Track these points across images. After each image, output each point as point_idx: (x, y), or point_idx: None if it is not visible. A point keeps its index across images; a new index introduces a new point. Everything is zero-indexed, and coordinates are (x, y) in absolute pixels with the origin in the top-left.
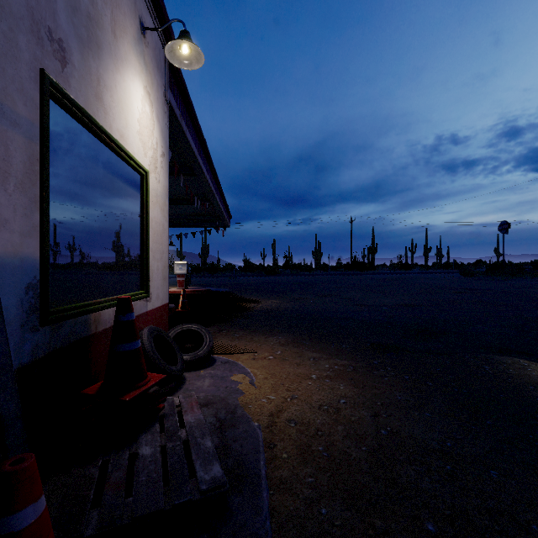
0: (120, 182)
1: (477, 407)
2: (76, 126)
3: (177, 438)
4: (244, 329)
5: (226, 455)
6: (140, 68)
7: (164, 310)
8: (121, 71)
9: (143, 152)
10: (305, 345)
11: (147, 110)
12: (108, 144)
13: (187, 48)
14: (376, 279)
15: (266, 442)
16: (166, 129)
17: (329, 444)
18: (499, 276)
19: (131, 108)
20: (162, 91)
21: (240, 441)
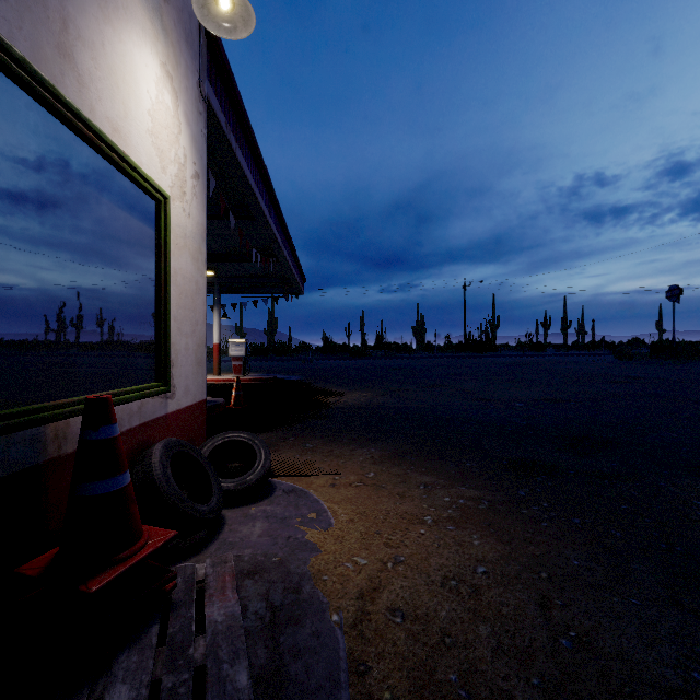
0: (115, 207)
1: None
2: (14, 93)
3: (186, 663)
4: (320, 435)
5: (278, 692)
6: (154, 31)
7: (198, 411)
8: (115, 23)
9: (159, 165)
10: (410, 463)
11: (167, 101)
12: (86, 137)
13: (229, 2)
14: (500, 363)
15: (353, 660)
16: (201, 139)
17: (467, 667)
18: (668, 360)
19: (136, 90)
20: (195, 79)
21: (306, 658)
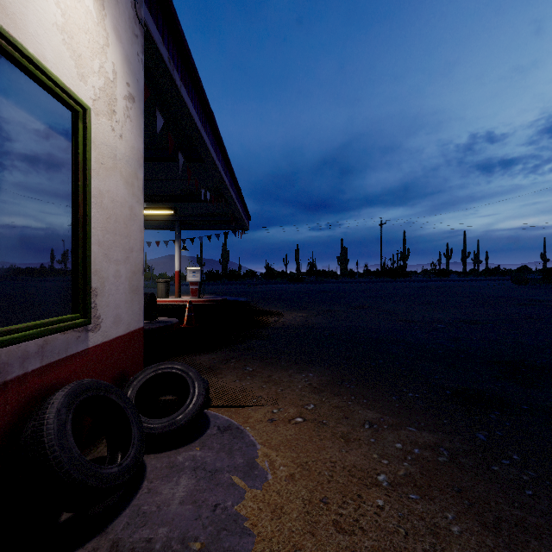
0: (2, 103)
1: None
2: None
3: None
4: (260, 357)
5: None
6: None
7: (133, 339)
8: None
9: (75, 70)
10: (350, 392)
11: (88, 4)
12: None
13: None
14: (413, 287)
15: None
16: (137, 63)
17: None
18: None
19: None
20: None
21: None
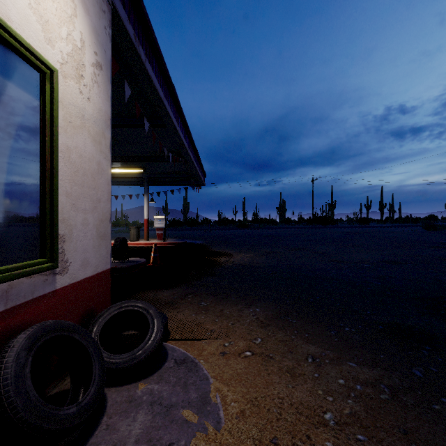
0: None
1: None
2: None
3: None
4: (213, 293)
5: None
6: None
7: (101, 280)
8: None
9: (42, 34)
10: (293, 326)
11: None
12: None
13: None
14: (340, 232)
15: None
16: (105, 35)
17: None
18: None
19: None
20: None
21: None
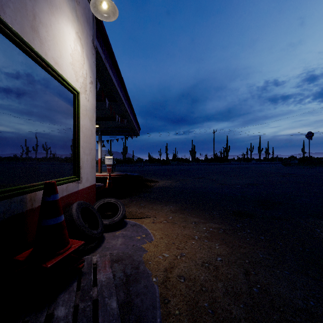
0: (56, 97)
1: (321, 264)
2: (13, 48)
3: (89, 298)
4: (147, 200)
5: (129, 311)
6: (73, 18)
7: (92, 189)
8: (56, 15)
9: (75, 78)
10: (188, 212)
11: (78, 49)
12: (43, 66)
13: (106, 5)
14: (230, 167)
15: (162, 297)
16: (93, 66)
17: (212, 300)
18: (307, 166)
19: (65, 45)
20: (91, 39)
21: (141, 297)
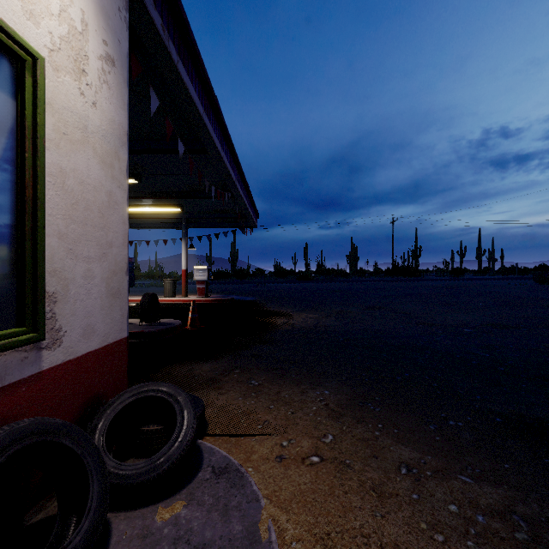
0: None
1: None
2: None
3: None
4: (267, 367)
5: None
6: None
7: (113, 353)
8: None
9: (18, 3)
10: (376, 417)
11: None
12: None
13: None
14: (428, 287)
15: None
16: (119, 20)
17: None
18: None
19: None
20: None
21: None
